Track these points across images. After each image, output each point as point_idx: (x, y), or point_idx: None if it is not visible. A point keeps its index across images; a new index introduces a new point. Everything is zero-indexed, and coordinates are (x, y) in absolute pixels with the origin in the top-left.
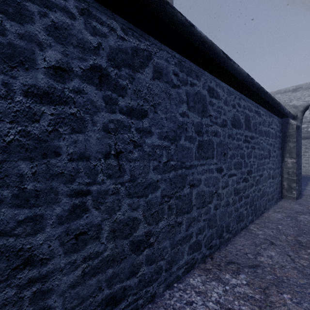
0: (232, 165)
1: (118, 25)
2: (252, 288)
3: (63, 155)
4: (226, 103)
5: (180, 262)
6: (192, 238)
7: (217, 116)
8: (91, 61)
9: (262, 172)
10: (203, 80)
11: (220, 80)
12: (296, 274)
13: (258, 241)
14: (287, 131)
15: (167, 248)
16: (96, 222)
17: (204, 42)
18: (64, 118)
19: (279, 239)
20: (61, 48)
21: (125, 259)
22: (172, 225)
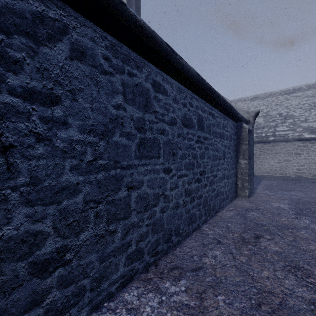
0: (183, 165)
1: None
2: (189, 295)
3: None
4: (176, 101)
5: (114, 276)
6: (130, 246)
7: (164, 114)
8: None
9: (216, 173)
10: (146, 72)
11: (169, 75)
12: (234, 272)
13: (207, 241)
14: (241, 134)
15: (93, 263)
16: None
17: (141, 27)
18: None
19: (226, 237)
20: None
21: (19, 288)
22: (101, 235)
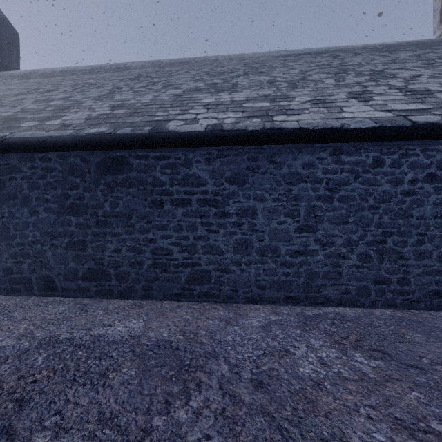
0: None
1: None
2: None
3: (414, 217)
4: None
5: None
6: None
7: None
8: (426, 172)
9: None
10: None
11: None
12: None
13: None
14: None
15: None
16: (429, 249)
17: None
18: (414, 201)
19: None
20: (413, 171)
21: None
22: None
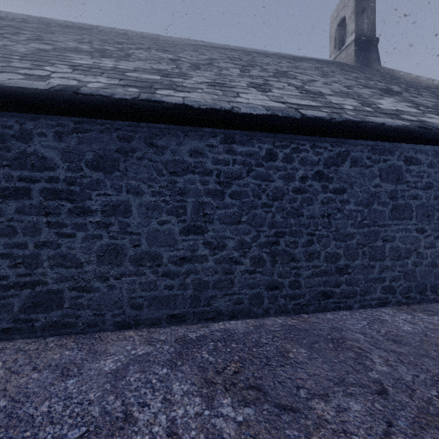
0: None
1: (329, 144)
2: None
3: (304, 216)
4: (432, 166)
5: (373, 295)
6: (384, 281)
7: (416, 181)
8: (315, 169)
9: None
10: (398, 153)
11: (423, 144)
12: None
13: None
14: None
15: (361, 280)
16: (317, 250)
17: (395, 129)
18: (305, 199)
19: None
20: (304, 168)
21: (332, 275)
22: (365, 266)
